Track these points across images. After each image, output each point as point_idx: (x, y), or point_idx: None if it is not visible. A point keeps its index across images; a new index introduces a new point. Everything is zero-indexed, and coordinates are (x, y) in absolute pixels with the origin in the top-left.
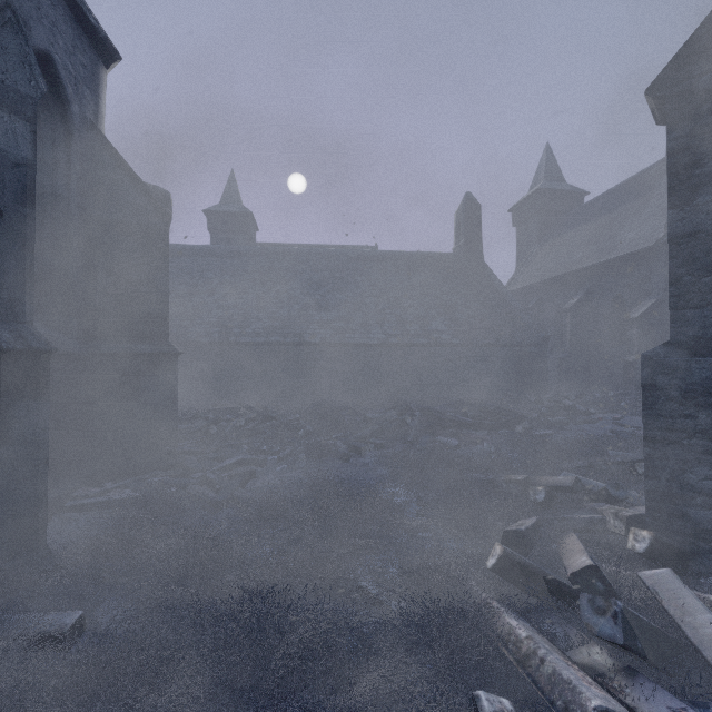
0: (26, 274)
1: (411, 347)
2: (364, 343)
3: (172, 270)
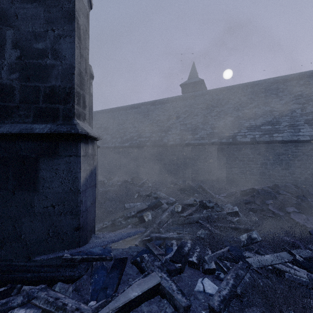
0: None
1: None
2: (294, 139)
3: (161, 110)
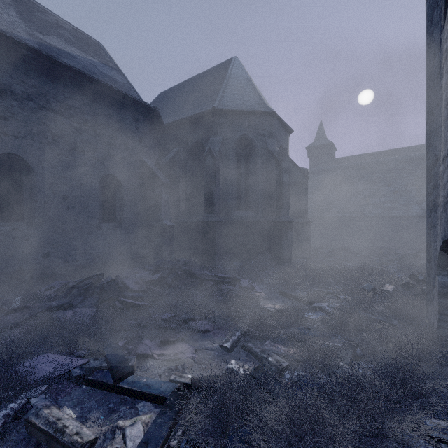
0: (288, 205)
1: None
2: (405, 215)
3: None
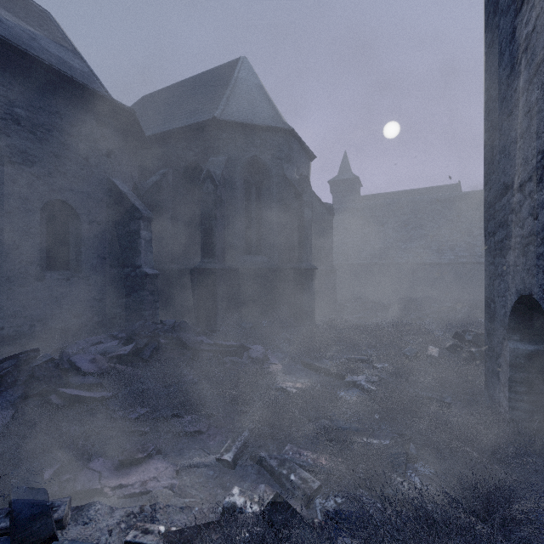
0: (310, 249)
1: (477, 265)
2: (437, 262)
3: None
